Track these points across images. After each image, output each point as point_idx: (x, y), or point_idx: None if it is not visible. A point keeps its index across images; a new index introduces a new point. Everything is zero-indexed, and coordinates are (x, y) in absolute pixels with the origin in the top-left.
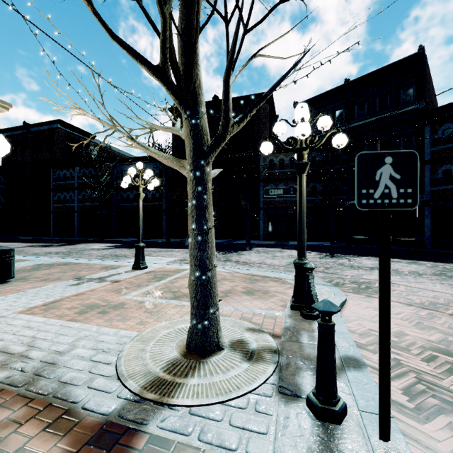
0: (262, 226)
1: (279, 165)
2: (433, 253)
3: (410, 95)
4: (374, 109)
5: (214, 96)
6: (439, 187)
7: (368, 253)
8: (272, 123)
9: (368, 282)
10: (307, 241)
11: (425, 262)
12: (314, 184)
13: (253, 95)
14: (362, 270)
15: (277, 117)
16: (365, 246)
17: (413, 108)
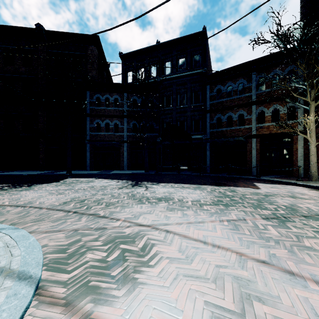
0: (89, 157)
1: (105, 103)
2: (211, 177)
3: (198, 62)
4: (177, 68)
5: (38, 24)
6: (215, 129)
7: (168, 179)
8: (104, 70)
9: (135, 233)
10: (129, 170)
11: (206, 187)
12: (134, 122)
13: (81, 35)
14: (147, 205)
15: (109, 66)
16: (169, 173)
17: (200, 71)
